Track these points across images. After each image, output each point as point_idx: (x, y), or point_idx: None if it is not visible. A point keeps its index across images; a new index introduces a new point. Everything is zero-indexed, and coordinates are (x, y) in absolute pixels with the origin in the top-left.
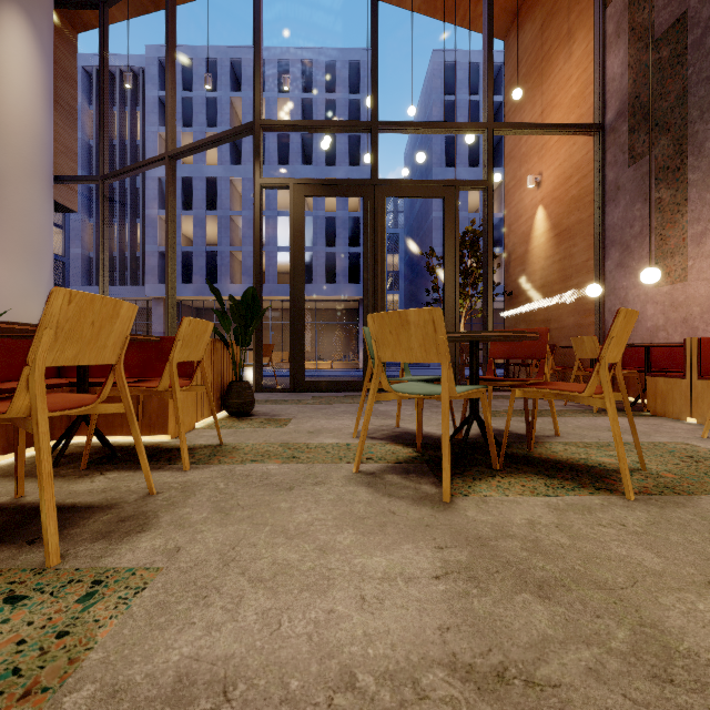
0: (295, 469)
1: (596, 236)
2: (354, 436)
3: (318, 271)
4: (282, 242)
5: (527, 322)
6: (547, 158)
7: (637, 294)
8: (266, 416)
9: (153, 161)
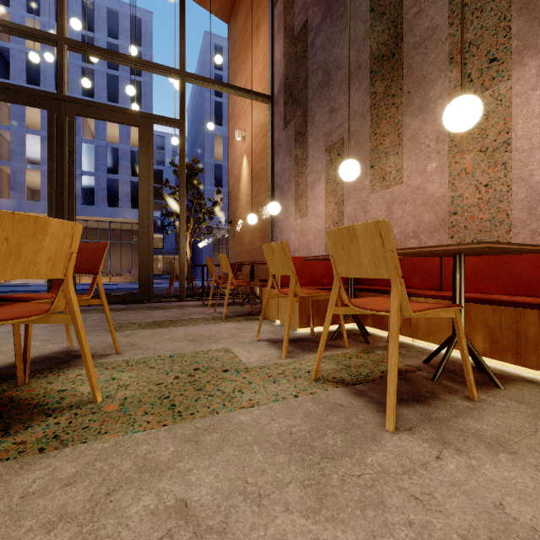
0: None
1: (269, 180)
2: None
3: (100, 194)
4: None
5: (239, 244)
6: (248, 118)
7: (287, 225)
8: None
9: None
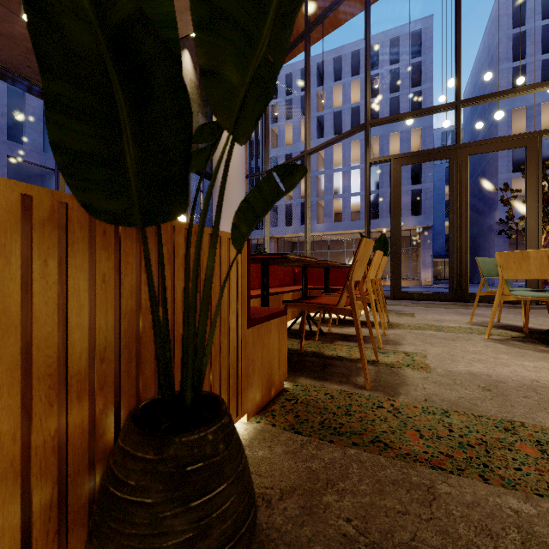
0: (447, 334)
1: None
2: (469, 324)
3: (384, 208)
4: (353, 188)
5: None
6: None
7: None
8: (394, 311)
9: (297, 158)
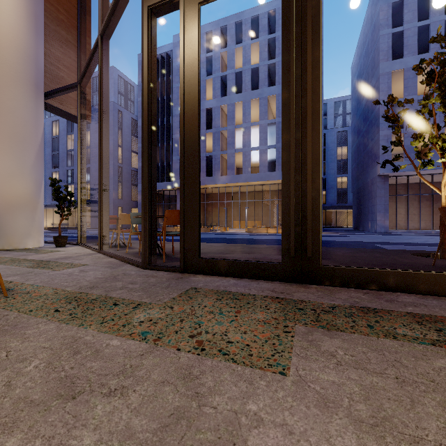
0: None
1: None
2: None
3: (280, 161)
4: (256, 145)
5: None
6: None
7: None
8: None
9: (94, 47)
